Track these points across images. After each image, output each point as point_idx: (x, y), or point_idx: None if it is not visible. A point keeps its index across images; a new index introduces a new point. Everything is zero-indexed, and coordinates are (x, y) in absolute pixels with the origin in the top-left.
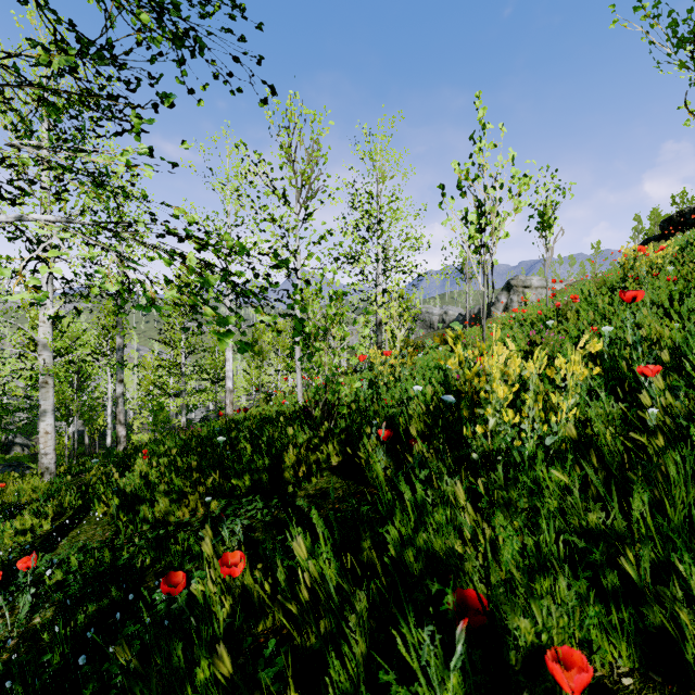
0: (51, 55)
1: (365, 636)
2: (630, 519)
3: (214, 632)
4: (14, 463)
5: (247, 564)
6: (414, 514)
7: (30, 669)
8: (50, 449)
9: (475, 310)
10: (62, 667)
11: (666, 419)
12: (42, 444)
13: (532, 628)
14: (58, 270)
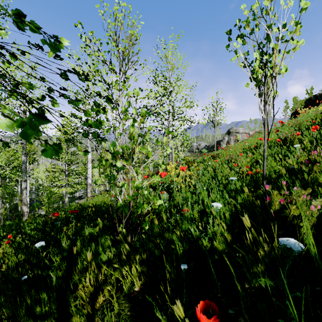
0: None
1: None
2: None
3: None
4: None
5: None
6: None
7: None
8: None
9: (213, 143)
10: None
11: None
12: None
13: None
14: None
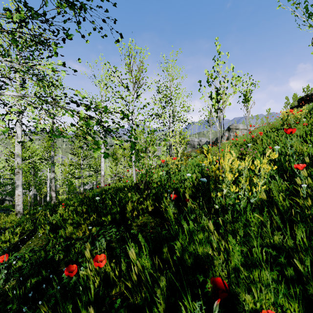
0: (12, 14)
1: (164, 300)
2: (293, 239)
3: (91, 294)
4: (5, 208)
5: (107, 260)
6: (188, 236)
7: (1, 312)
8: (20, 202)
9: (213, 139)
10: (17, 310)
11: (309, 190)
12: (17, 200)
13: (251, 299)
14: (14, 117)
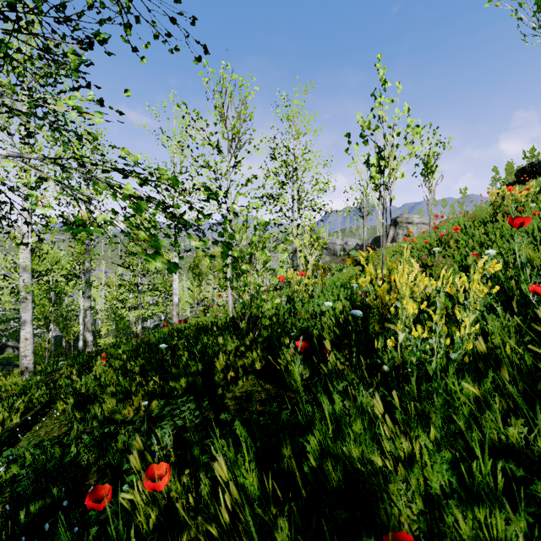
0: None
1: None
2: (538, 431)
3: None
4: (5, 362)
5: (174, 471)
6: (332, 426)
7: None
8: (29, 352)
9: (369, 241)
10: None
11: None
12: (23, 348)
13: None
14: None
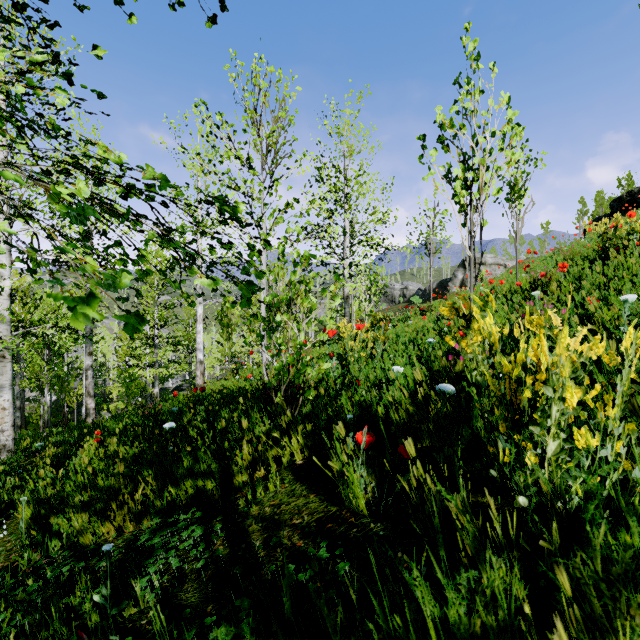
0: None
1: None
2: None
3: None
4: None
5: None
6: None
7: None
8: (7, 425)
9: (433, 285)
10: None
11: None
12: None
13: None
14: None
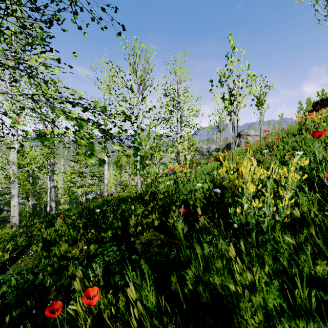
0: None
1: None
2: None
3: None
4: (2, 219)
5: (103, 291)
6: (202, 263)
7: None
8: (16, 214)
9: (223, 146)
10: None
11: None
12: (12, 211)
13: None
14: None
